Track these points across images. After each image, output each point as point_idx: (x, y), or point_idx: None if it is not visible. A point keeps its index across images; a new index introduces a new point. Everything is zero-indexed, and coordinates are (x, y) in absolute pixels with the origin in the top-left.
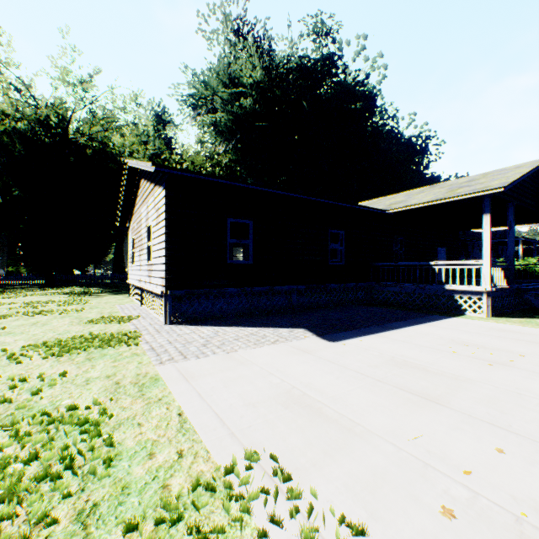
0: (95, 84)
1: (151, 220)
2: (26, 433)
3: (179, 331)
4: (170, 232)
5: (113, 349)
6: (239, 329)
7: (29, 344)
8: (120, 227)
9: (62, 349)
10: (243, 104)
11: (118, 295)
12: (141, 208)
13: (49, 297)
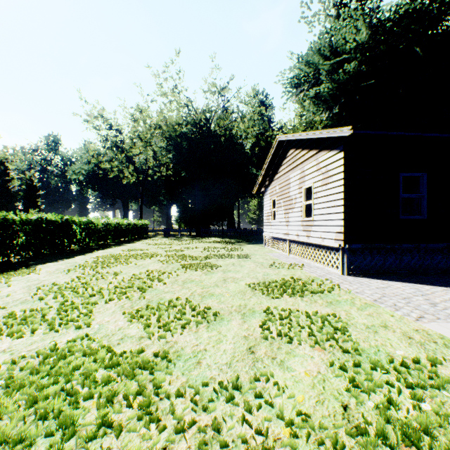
0: (229, 88)
1: (309, 182)
2: (416, 384)
3: (370, 283)
4: (347, 191)
5: (335, 296)
6: (442, 289)
7: (260, 281)
8: (256, 192)
9: (292, 289)
10: (345, 70)
11: (253, 244)
12: (289, 174)
13: (210, 244)
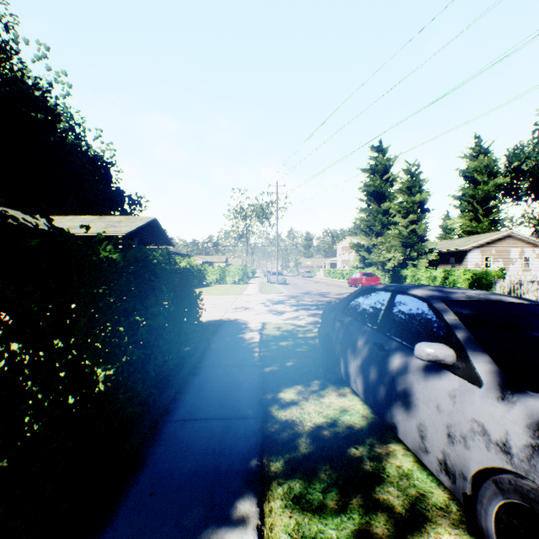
0: None
1: None
2: None
3: None
4: None
5: None
6: None
7: None
8: None
9: None
10: None
11: None
12: None
13: None
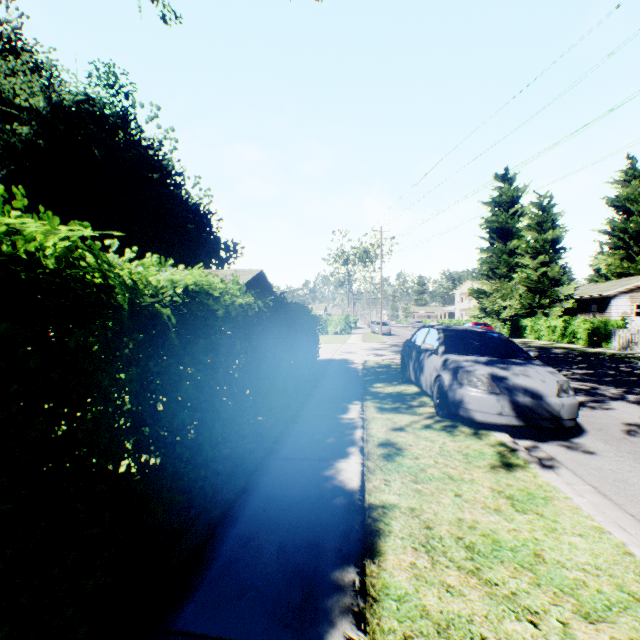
0: None
1: None
2: None
3: None
4: None
5: None
6: None
7: None
8: None
9: None
10: (16, 128)
11: None
12: None
13: None
